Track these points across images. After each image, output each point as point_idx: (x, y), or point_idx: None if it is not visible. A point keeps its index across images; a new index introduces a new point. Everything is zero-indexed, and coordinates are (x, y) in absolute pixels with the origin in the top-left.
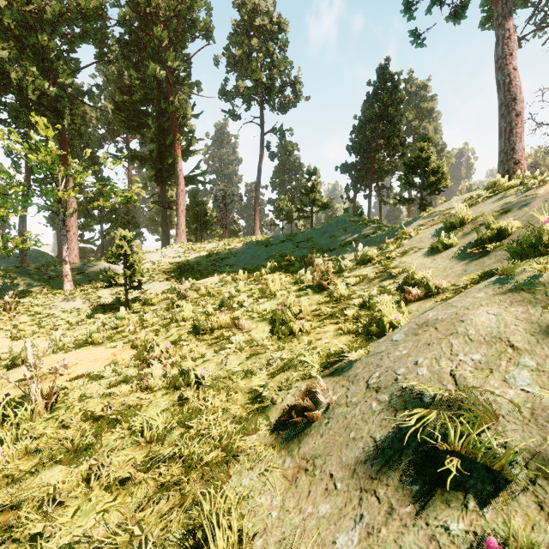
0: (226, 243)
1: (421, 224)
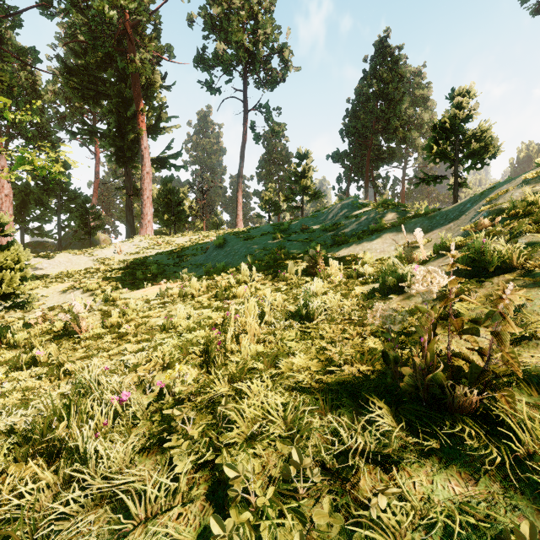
0: (201, 236)
1: (536, 191)
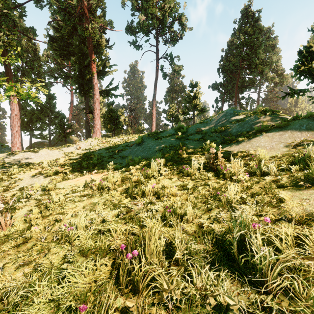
0: (129, 137)
1: None
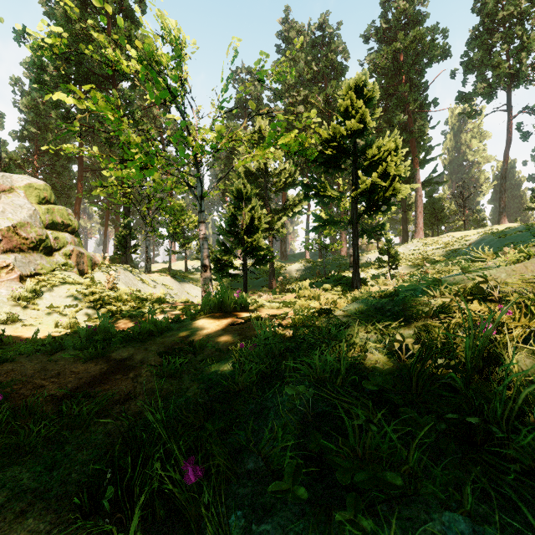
0: (463, 235)
1: None
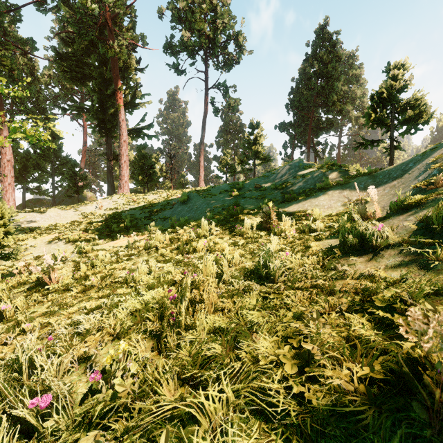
0: (169, 194)
1: None
